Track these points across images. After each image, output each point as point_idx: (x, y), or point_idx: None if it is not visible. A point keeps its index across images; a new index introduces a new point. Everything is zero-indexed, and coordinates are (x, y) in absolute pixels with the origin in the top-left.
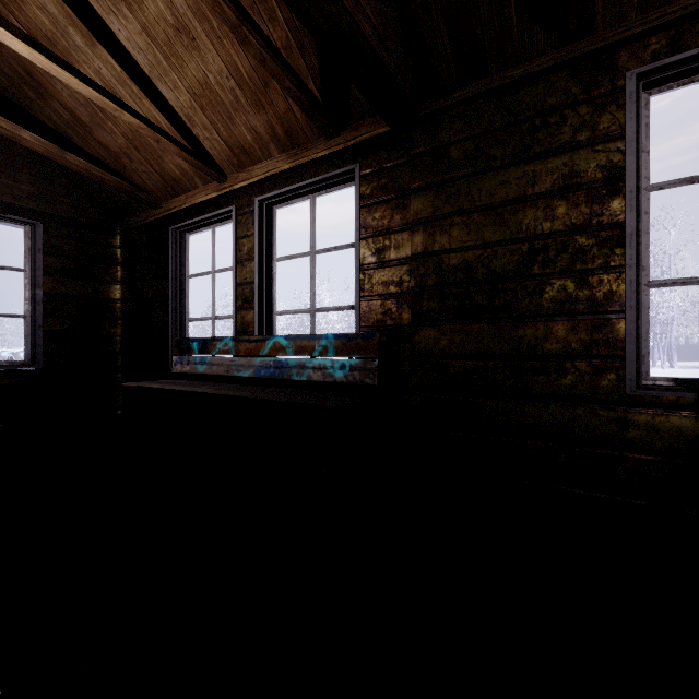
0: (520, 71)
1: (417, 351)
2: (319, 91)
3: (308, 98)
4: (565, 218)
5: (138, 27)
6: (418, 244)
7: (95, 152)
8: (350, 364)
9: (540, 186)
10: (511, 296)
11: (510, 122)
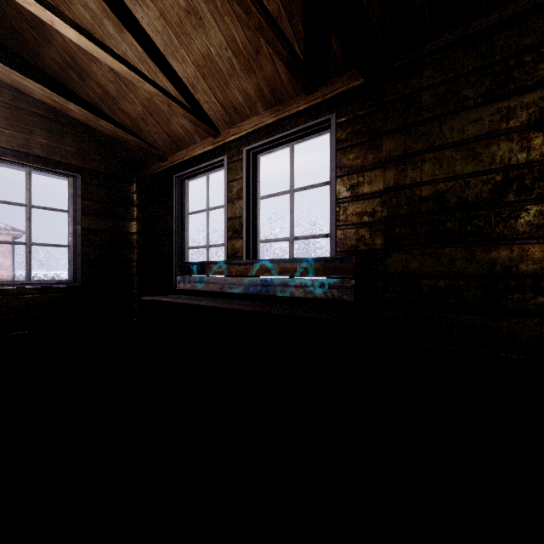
0: (495, 17)
1: (389, 271)
2: (302, 53)
3: (295, 59)
4: (542, 149)
5: (156, 13)
6: (390, 179)
7: (119, 119)
8: (328, 283)
9: (514, 120)
10: (484, 222)
11: (483, 65)
